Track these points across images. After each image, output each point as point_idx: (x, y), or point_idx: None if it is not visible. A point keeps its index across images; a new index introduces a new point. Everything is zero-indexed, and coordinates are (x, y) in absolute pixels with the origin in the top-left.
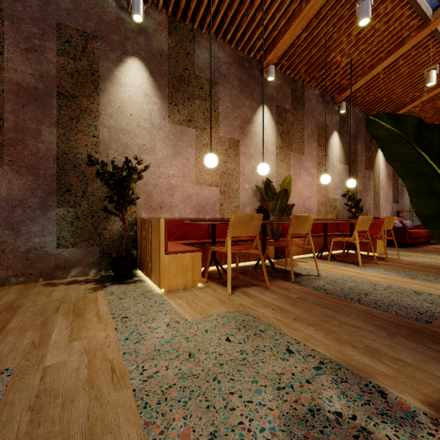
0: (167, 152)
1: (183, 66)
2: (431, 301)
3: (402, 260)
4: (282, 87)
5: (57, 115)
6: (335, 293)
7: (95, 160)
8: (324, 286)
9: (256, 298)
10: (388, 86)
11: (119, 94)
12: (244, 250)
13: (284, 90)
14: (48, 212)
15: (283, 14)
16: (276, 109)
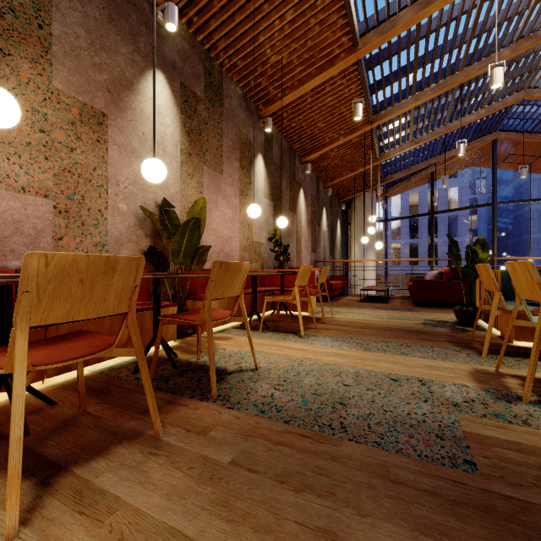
0: None
1: None
2: (422, 396)
3: (337, 320)
4: (191, 57)
5: None
6: (298, 415)
7: None
8: (273, 397)
9: (117, 512)
10: (313, 116)
11: None
12: (88, 356)
13: (193, 63)
14: None
15: None
16: (180, 88)
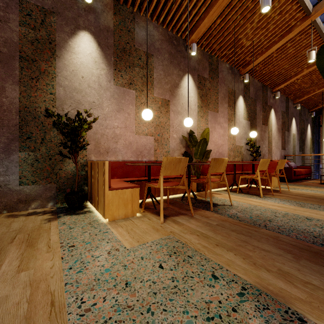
0: (112, 108)
1: (125, 40)
2: (320, 226)
3: (291, 192)
4: (202, 61)
5: (19, 75)
6: (245, 220)
7: (52, 113)
8: (236, 214)
9: (184, 225)
10: (279, 63)
11: (73, 60)
12: (173, 186)
13: (203, 63)
14: (11, 155)
15: (203, 4)
16: (197, 77)
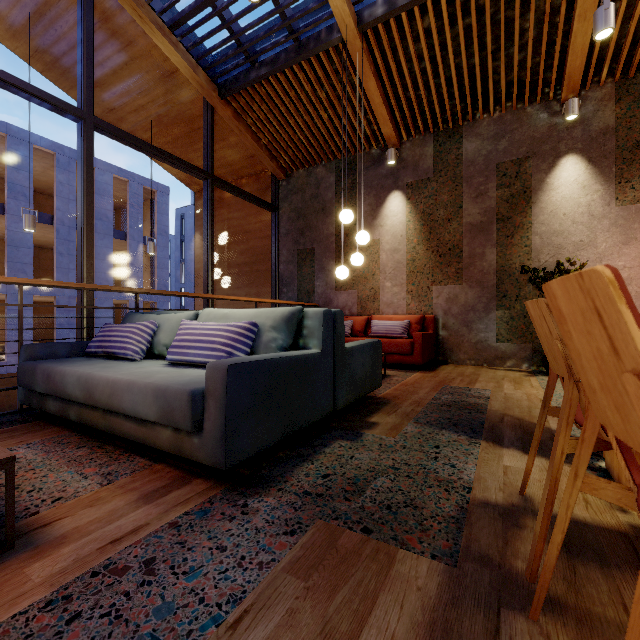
0: (613, 242)
1: (639, 128)
2: None
3: None
4: None
5: (496, 238)
6: None
7: (527, 269)
8: None
9: None
10: None
11: (551, 199)
12: None
13: None
14: (489, 314)
15: None
16: None
